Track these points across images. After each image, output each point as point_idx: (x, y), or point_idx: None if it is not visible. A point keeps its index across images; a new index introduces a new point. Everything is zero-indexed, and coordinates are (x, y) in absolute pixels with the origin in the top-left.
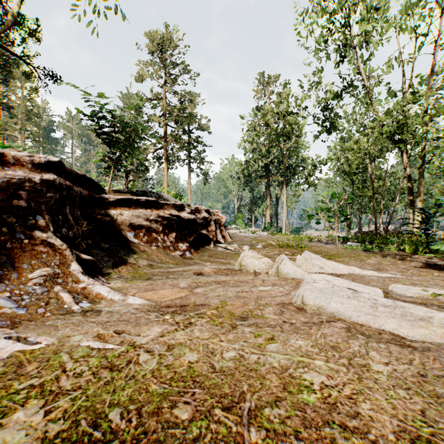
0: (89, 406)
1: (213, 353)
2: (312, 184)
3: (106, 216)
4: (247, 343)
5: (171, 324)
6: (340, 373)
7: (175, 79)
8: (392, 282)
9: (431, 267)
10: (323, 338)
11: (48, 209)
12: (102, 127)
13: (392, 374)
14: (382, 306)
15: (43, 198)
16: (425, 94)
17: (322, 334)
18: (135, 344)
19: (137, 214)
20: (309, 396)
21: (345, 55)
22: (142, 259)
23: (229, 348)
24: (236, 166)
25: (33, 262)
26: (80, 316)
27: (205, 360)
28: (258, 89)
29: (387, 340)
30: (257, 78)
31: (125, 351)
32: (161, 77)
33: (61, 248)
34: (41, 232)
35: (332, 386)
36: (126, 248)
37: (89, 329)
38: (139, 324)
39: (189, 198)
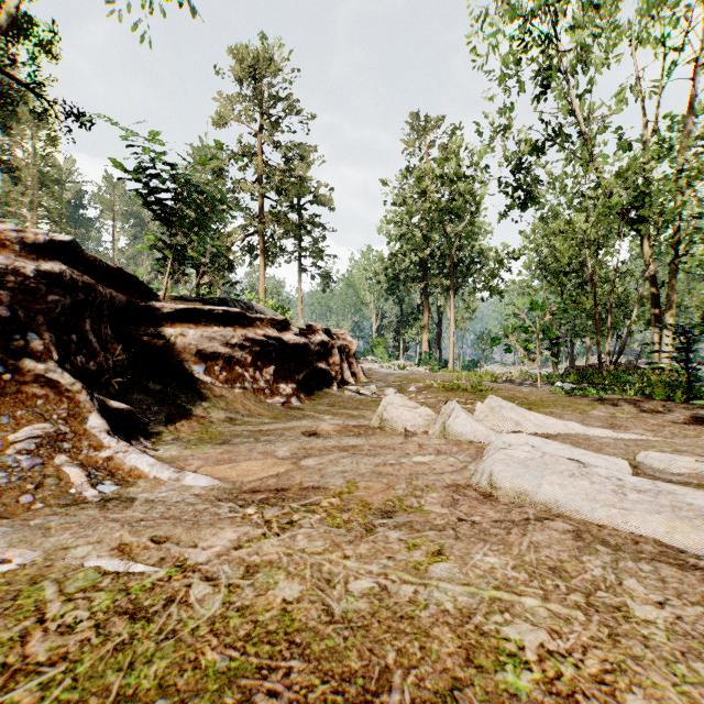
0: (75, 700)
1: (330, 582)
2: (496, 291)
3: (157, 338)
4: (393, 561)
5: (257, 524)
6: (573, 624)
7: (277, 123)
8: (640, 447)
9: (702, 423)
10: (534, 551)
11: (50, 322)
12: (151, 191)
13: (674, 626)
14: (634, 492)
15: (41, 302)
16: (680, 144)
17: (532, 544)
18: (186, 564)
19: (209, 335)
20: (517, 676)
21: (550, 83)
22: (217, 409)
23: (360, 572)
24: (374, 262)
25: (20, 413)
26: (96, 508)
27: (315, 597)
28: (409, 140)
29: (651, 555)
30: (407, 122)
31: (165, 578)
32: (255, 119)
33: (71, 388)
34: (35, 362)
35: (562, 652)
36: (191, 391)
37: (107, 533)
38: (198, 524)
39: (299, 314)
